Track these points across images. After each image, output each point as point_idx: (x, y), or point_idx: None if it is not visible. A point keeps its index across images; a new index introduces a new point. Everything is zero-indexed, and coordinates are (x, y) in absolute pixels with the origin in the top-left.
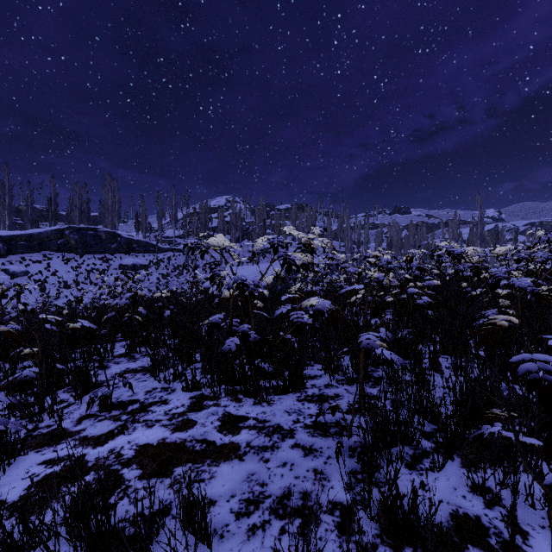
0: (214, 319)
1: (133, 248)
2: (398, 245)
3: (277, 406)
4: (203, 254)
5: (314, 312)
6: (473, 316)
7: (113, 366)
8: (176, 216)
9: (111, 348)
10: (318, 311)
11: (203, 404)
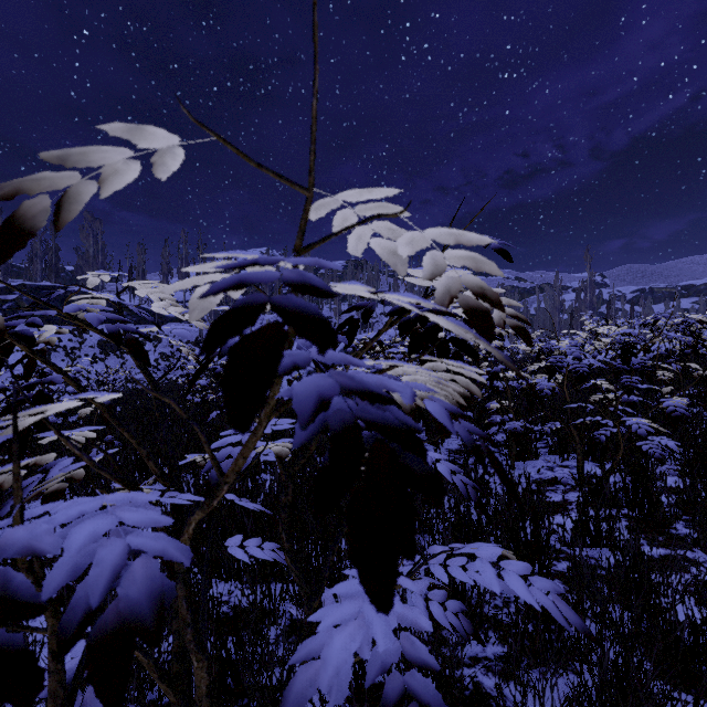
0: None
1: None
2: None
3: None
4: (6, 351)
5: None
6: None
7: None
8: (187, 272)
9: None
10: None
11: None
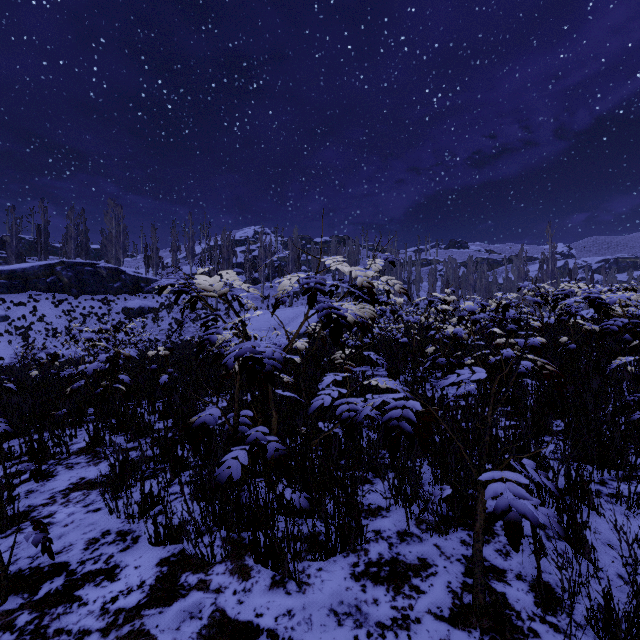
0: (204, 419)
1: (140, 288)
2: (456, 285)
3: (315, 594)
4: (195, 303)
5: (389, 427)
6: (604, 394)
7: (61, 474)
8: (193, 249)
9: (65, 442)
10: (399, 426)
11: (177, 584)
